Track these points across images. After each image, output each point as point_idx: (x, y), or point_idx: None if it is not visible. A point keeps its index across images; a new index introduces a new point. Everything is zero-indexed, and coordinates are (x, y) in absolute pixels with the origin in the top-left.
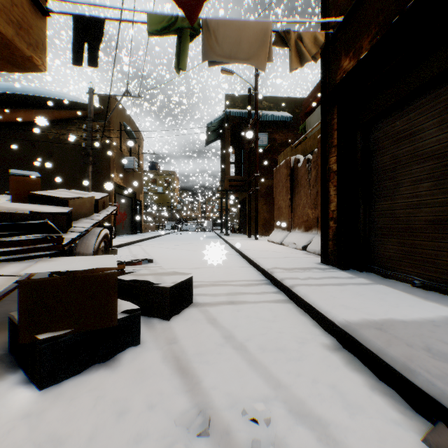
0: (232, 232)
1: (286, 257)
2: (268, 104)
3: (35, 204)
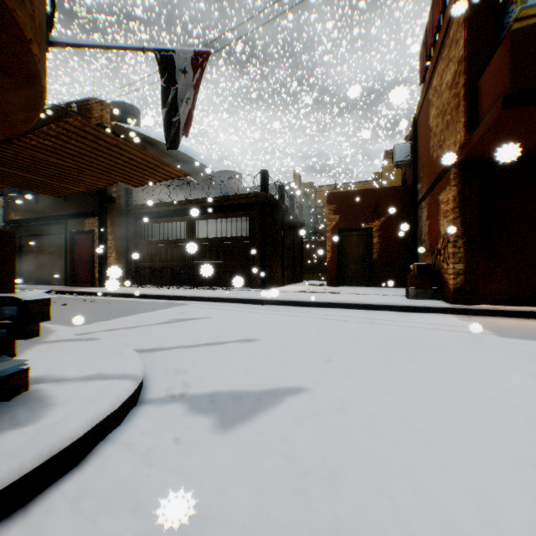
0: None
1: None
2: None
3: None
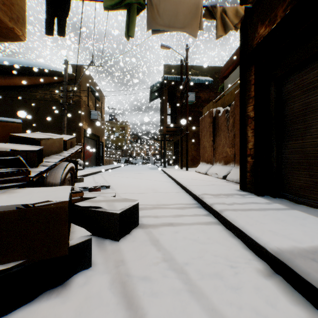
0: (168, 165)
1: (211, 185)
2: (195, 71)
3: (13, 143)
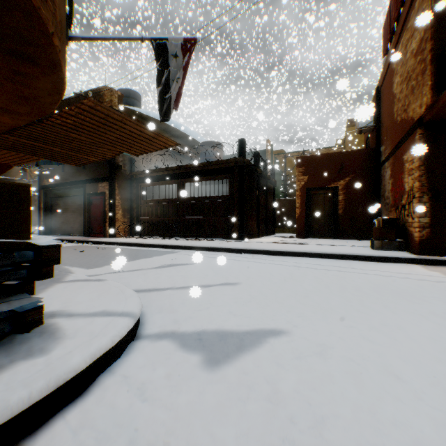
0: None
1: None
2: None
3: None
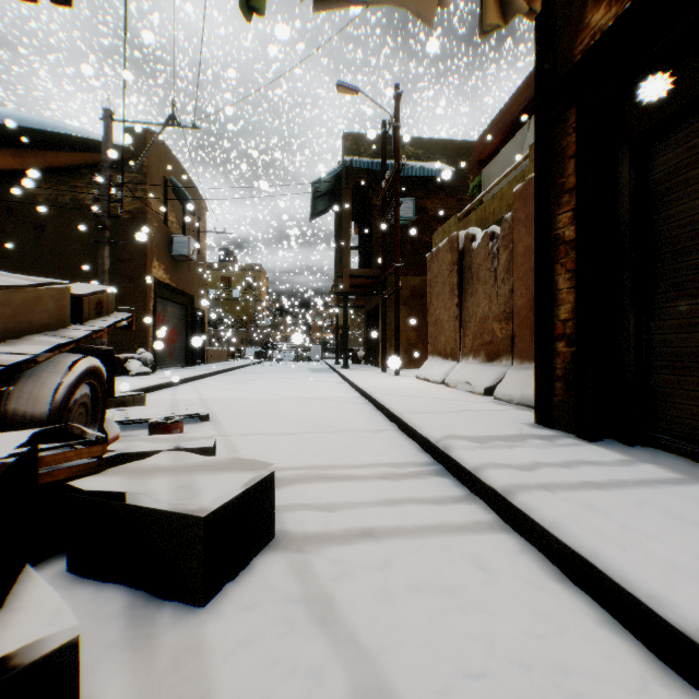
0: (353, 363)
1: (463, 412)
2: (414, 151)
3: None
